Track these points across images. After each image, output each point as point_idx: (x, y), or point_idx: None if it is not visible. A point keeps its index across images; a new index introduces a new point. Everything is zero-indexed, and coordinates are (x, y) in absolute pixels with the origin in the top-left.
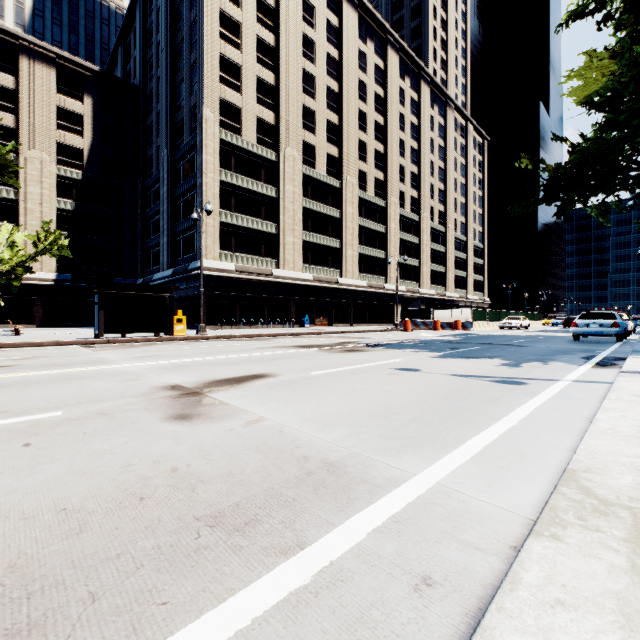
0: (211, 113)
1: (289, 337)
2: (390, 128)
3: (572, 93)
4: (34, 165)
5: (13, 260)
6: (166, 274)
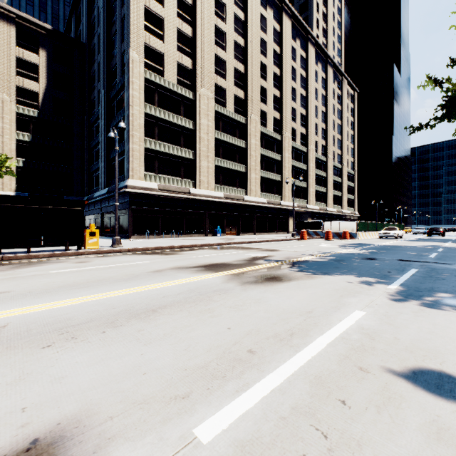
0: (137, 55)
1: (200, 249)
2: (285, 78)
3: None
4: None
5: None
6: (102, 192)
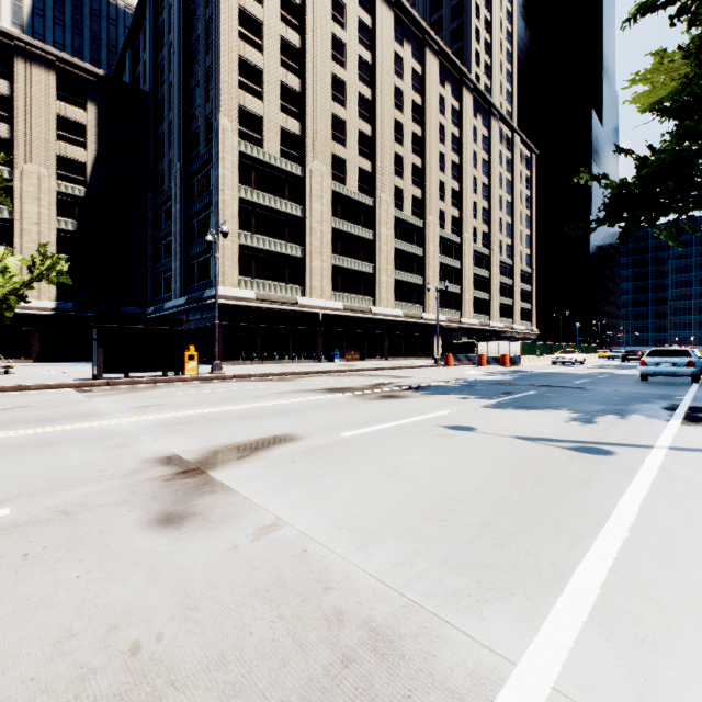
0: (229, 122)
1: (316, 376)
2: (429, 140)
3: (636, 99)
4: (31, 180)
5: (5, 287)
6: (179, 303)
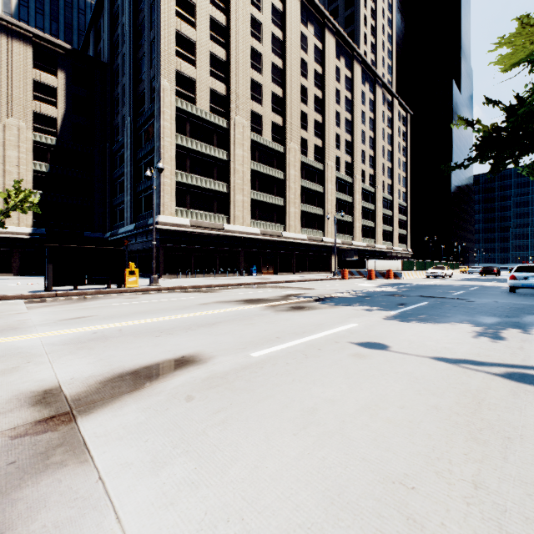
0: (168, 83)
1: (237, 288)
2: (327, 101)
3: (499, 61)
4: (12, 131)
5: None
6: (129, 228)
